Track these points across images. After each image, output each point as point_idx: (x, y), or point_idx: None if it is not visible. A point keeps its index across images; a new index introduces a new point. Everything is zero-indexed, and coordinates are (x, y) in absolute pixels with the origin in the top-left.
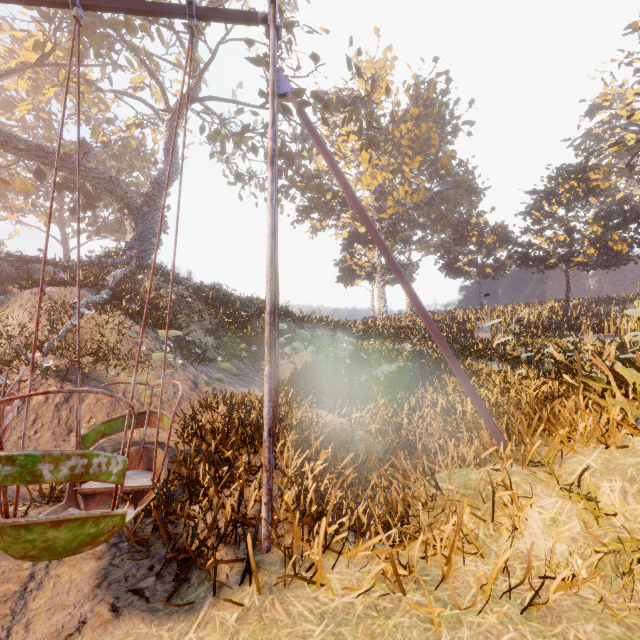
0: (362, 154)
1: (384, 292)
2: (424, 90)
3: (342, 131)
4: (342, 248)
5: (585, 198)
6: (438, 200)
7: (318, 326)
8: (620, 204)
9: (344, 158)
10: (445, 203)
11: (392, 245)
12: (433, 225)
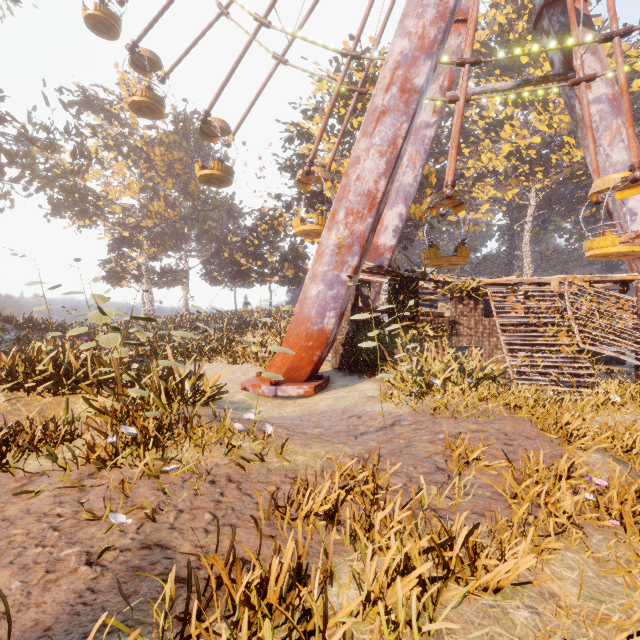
0: (116, 164)
1: (151, 295)
2: (183, 120)
3: (100, 135)
4: (109, 249)
5: (274, 237)
6: (202, 217)
7: (23, 327)
8: (292, 245)
9: (100, 162)
10: (207, 221)
11: (160, 251)
12: (197, 238)
